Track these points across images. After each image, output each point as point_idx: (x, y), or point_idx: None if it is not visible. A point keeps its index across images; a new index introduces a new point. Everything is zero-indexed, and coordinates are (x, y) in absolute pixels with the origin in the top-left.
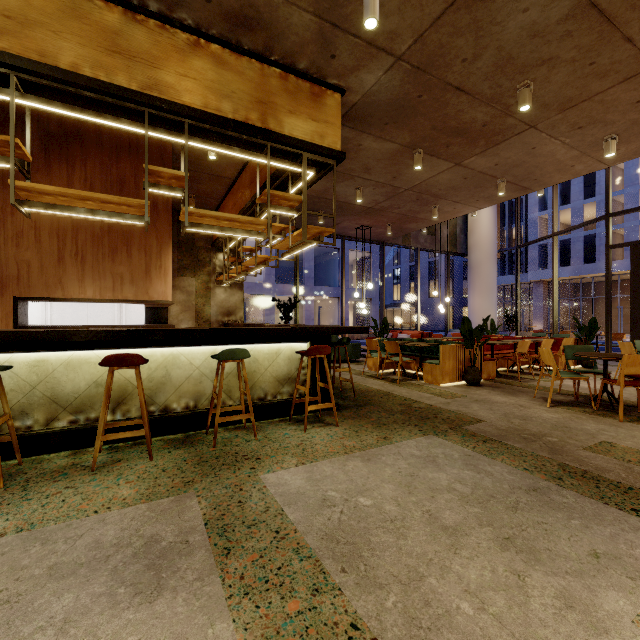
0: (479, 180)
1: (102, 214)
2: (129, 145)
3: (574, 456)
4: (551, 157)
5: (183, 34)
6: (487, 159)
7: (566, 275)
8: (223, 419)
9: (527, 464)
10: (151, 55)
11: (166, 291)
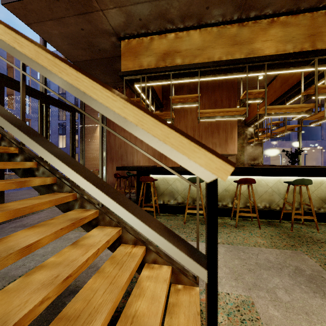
0: None
1: (226, 117)
2: (218, 84)
3: None
4: None
5: (265, 20)
6: None
7: None
8: (296, 216)
9: None
10: (249, 38)
11: (234, 149)
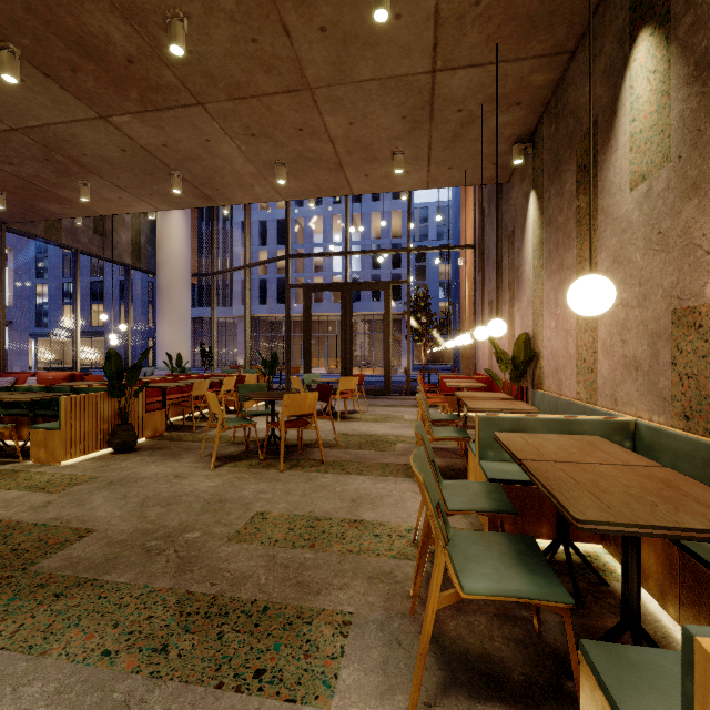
0: (146, 162)
1: None
2: None
3: (211, 564)
4: (230, 164)
5: None
6: (150, 130)
7: (264, 313)
8: None
9: (117, 633)
10: None
11: None
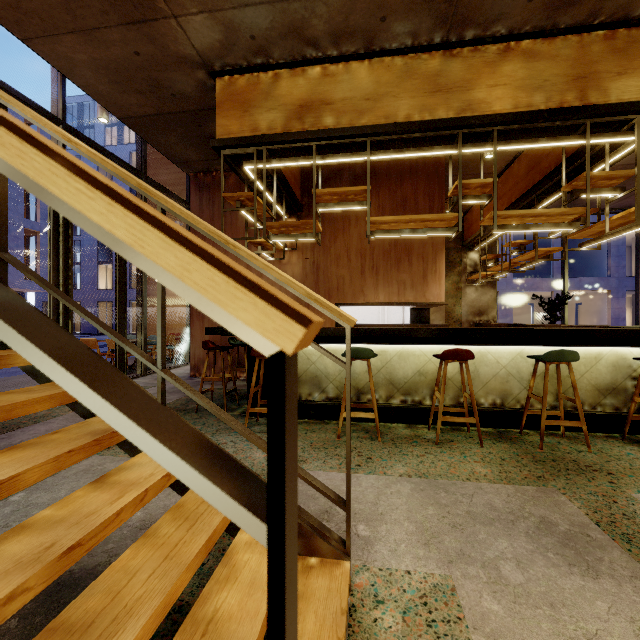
0: None
1: (420, 232)
2: (410, 168)
3: None
4: None
5: (493, 47)
6: None
7: None
8: (549, 422)
9: None
10: (464, 80)
11: (440, 293)
